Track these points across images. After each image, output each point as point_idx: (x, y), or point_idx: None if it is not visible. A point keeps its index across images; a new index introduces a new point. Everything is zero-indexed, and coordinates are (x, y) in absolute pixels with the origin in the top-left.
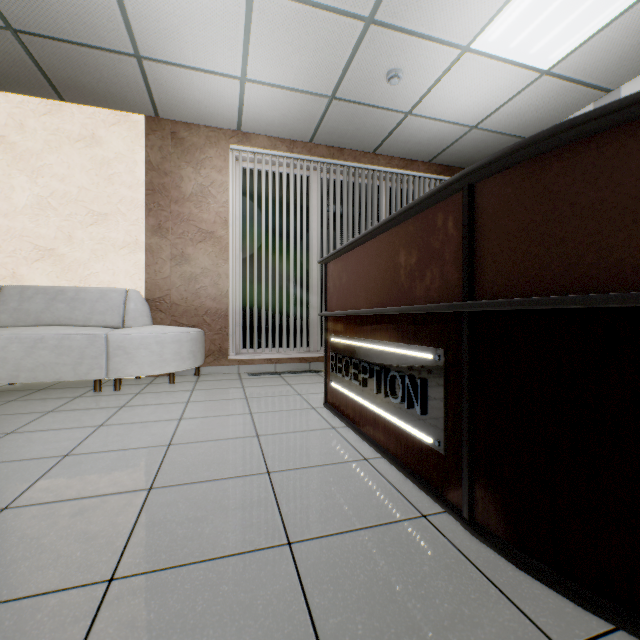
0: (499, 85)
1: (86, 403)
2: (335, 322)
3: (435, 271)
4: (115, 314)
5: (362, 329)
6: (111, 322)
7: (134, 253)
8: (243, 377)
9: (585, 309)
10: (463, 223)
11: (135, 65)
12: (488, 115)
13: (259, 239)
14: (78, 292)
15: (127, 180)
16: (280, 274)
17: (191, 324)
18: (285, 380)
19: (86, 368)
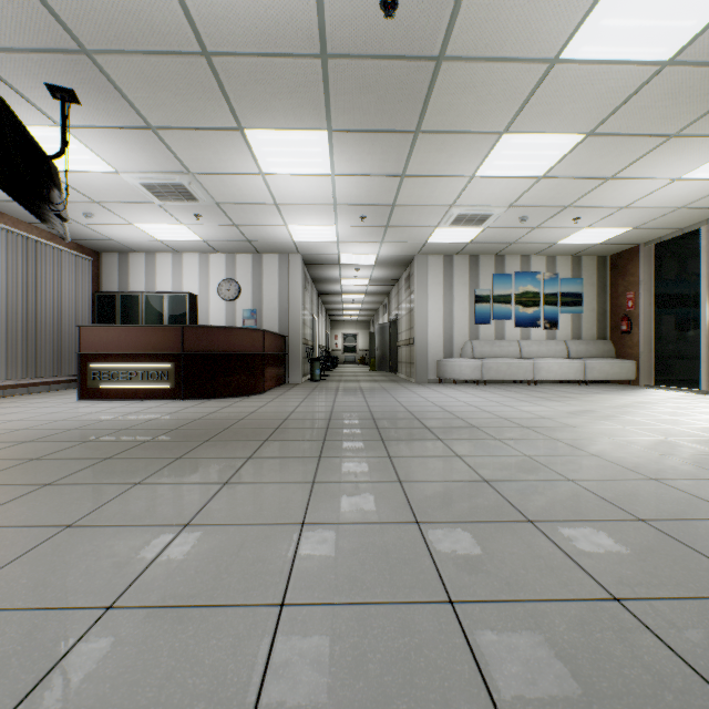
0: (139, 236)
1: None
2: (94, 357)
3: (171, 343)
4: None
5: (126, 359)
6: None
7: None
8: None
9: (205, 354)
10: (182, 335)
11: None
12: (126, 240)
13: None
14: None
15: None
16: None
17: None
18: None
19: None
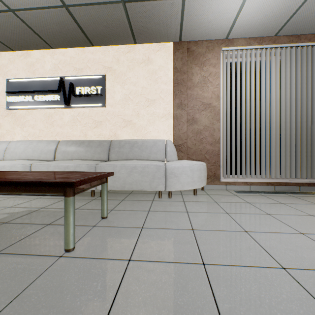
0: None
1: (162, 206)
2: None
3: None
4: (161, 153)
5: None
6: (159, 158)
7: (167, 120)
8: (235, 193)
9: None
10: None
11: (179, 5)
12: None
13: (236, 106)
14: (143, 142)
15: (164, 80)
16: (250, 127)
17: (197, 159)
18: (272, 199)
19: (155, 184)
